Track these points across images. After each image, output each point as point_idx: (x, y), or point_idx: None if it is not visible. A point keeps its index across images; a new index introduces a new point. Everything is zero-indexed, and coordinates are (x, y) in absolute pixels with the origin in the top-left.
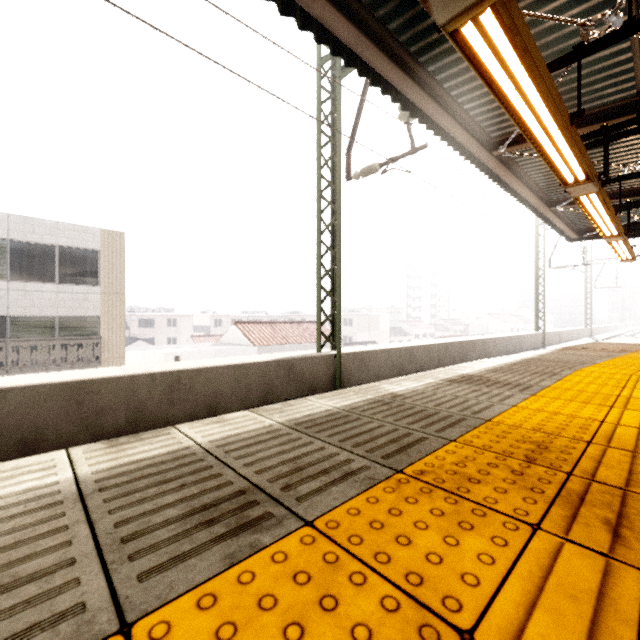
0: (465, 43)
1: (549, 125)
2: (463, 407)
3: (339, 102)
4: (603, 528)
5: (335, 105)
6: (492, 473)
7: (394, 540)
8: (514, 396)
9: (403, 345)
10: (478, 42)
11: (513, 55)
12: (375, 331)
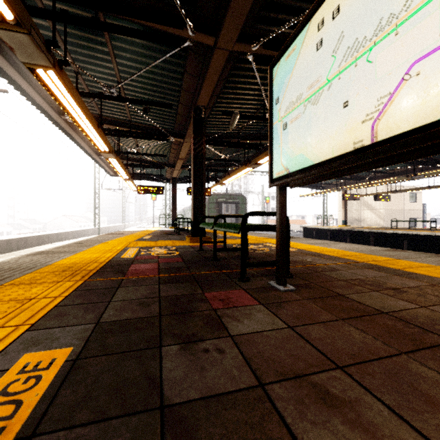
0: (38, 73)
1: (88, 125)
2: (36, 263)
3: None
4: (80, 277)
5: None
6: (47, 276)
7: (3, 296)
8: (66, 256)
9: None
10: (46, 78)
11: (66, 92)
12: None
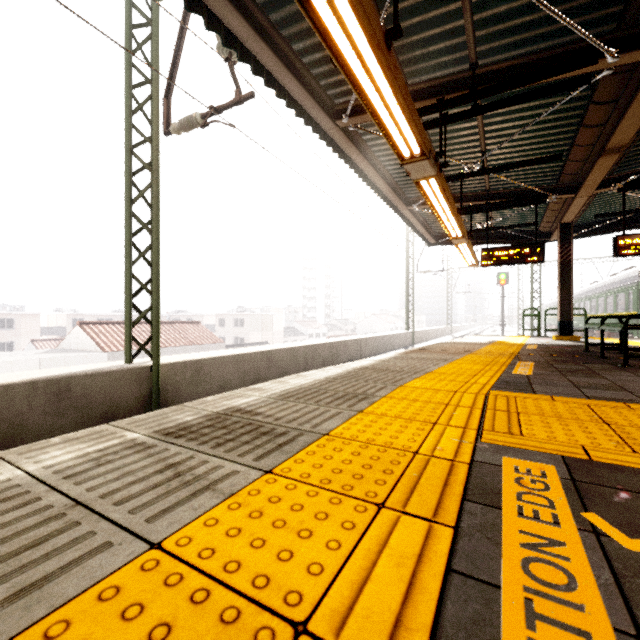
0: None
1: (355, 33)
2: None
3: (156, 29)
4: None
5: (151, 32)
6: None
7: None
8: (223, 482)
9: (261, 349)
10: None
11: None
12: (268, 331)
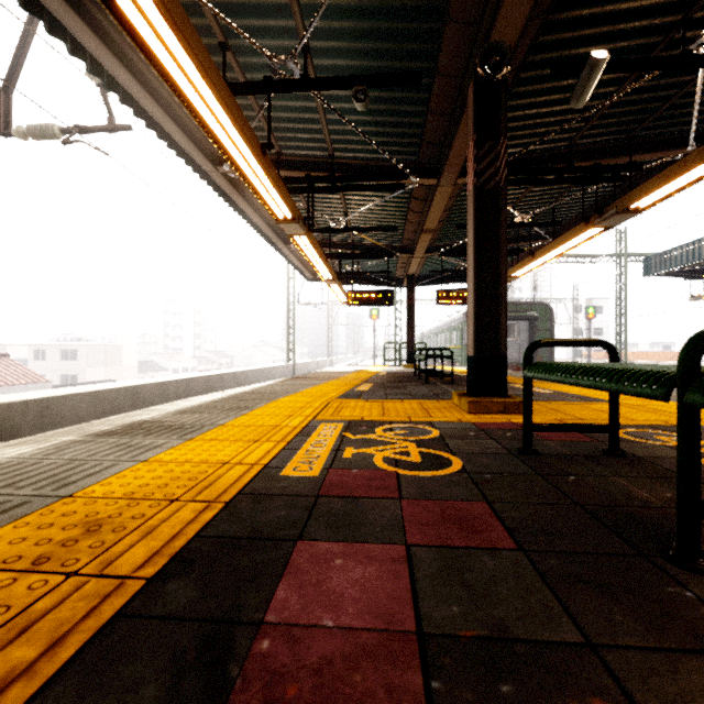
0: None
1: (240, 145)
2: (57, 479)
3: None
4: None
5: None
6: None
7: None
8: (164, 445)
9: (124, 384)
10: None
11: (165, 27)
12: (116, 366)
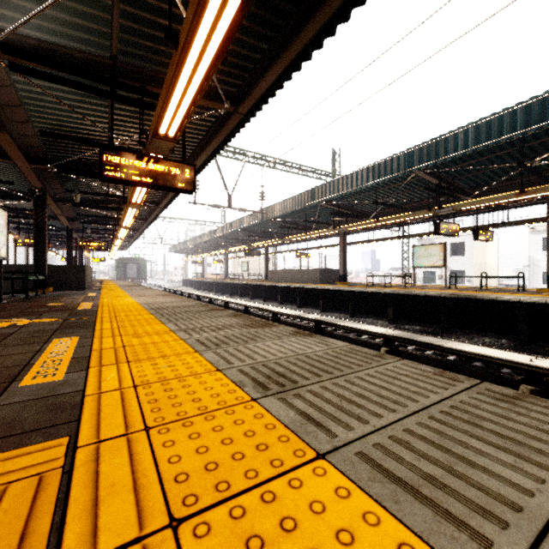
0: None
1: None
2: None
3: None
4: None
5: None
6: None
7: None
8: None
9: None
10: None
11: None
12: None
